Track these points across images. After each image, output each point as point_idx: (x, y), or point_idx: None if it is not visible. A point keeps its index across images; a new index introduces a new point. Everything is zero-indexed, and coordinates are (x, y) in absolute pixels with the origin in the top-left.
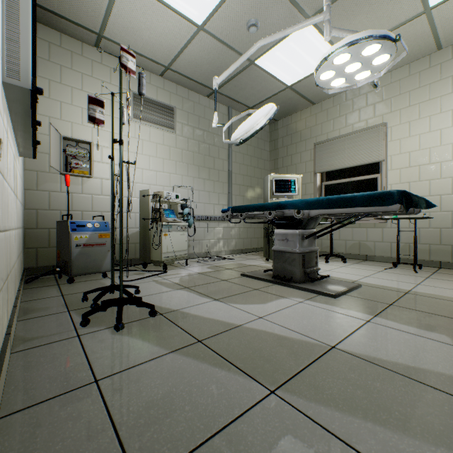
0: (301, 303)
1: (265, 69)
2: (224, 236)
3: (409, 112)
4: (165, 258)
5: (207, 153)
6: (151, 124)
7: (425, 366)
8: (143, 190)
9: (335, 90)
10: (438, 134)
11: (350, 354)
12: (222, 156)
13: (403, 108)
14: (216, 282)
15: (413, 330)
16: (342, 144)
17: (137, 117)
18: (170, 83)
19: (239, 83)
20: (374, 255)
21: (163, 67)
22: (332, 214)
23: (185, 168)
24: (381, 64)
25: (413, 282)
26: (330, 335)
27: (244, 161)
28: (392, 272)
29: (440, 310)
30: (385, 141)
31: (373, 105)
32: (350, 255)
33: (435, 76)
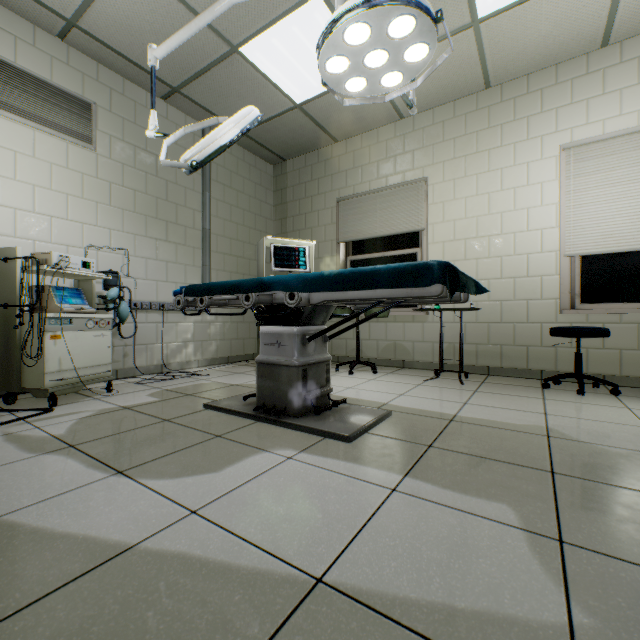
0: (290, 460)
1: (259, 67)
2: (195, 337)
3: (454, 166)
4: (54, 383)
5: (162, 196)
6: (38, 125)
7: (484, 602)
8: (4, 247)
9: (353, 100)
10: (486, 199)
11: (350, 597)
12: (193, 203)
13: (447, 160)
14: (147, 425)
15: (461, 500)
16: (374, 203)
17: (1, 105)
18: (83, 56)
19: (217, 84)
20: (412, 361)
21: (61, 19)
22: (344, 300)
23: (118, 217)
24: (418, 64)
25: (459, 399)
26: (322, 541)
27: (232, 216)
28: (434, 385)
29: (495, 449)
30: (426, 203)
31: (412, 152)
32: (383, 362)
33: (483, 123)
